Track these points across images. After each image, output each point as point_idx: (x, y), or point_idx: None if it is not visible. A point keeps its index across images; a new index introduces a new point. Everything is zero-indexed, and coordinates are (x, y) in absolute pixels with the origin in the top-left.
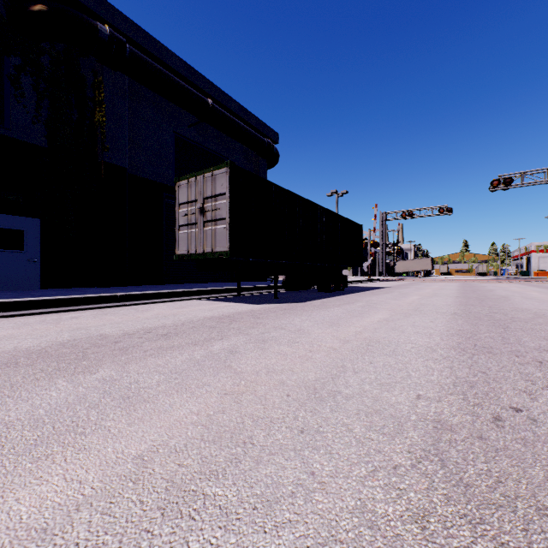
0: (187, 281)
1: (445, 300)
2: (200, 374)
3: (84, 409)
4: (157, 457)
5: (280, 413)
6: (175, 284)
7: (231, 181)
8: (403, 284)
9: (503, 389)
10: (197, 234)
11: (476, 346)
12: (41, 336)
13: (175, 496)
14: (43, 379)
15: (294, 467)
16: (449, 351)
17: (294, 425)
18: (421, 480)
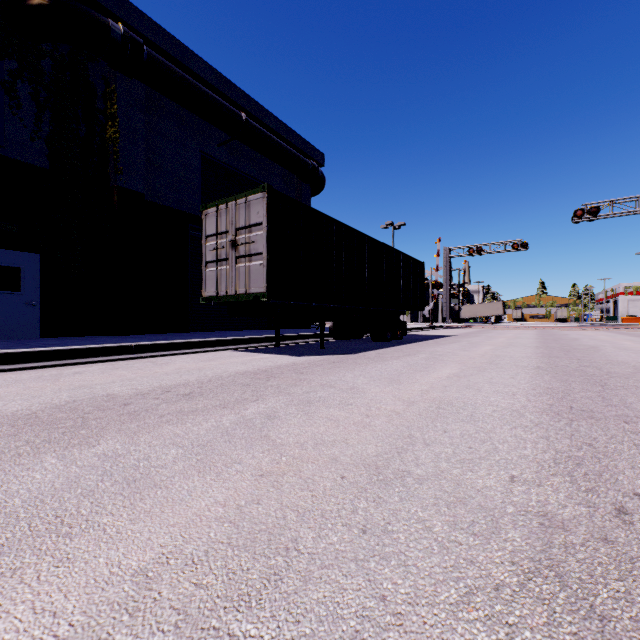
0: (217, 328)
1: (524, 352)
2: (229, 447)
3: (74, 498)
4: (166, 572)
5: (333, 503)
6: (202, 332)
7: (269, 208)
8: (471, 332)
9: (620, 467)
10: (228, 272)
11: (572, 409)
12: (33, 397)
13: (189, 638)
14: (26, 455)
15: (357, 589)
16: (540, 416)
17: (354, 521)
18: (537, 610)
